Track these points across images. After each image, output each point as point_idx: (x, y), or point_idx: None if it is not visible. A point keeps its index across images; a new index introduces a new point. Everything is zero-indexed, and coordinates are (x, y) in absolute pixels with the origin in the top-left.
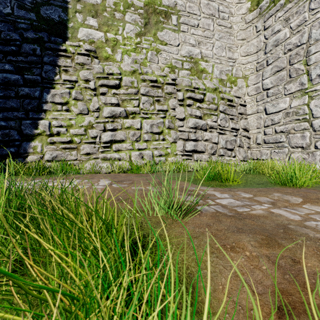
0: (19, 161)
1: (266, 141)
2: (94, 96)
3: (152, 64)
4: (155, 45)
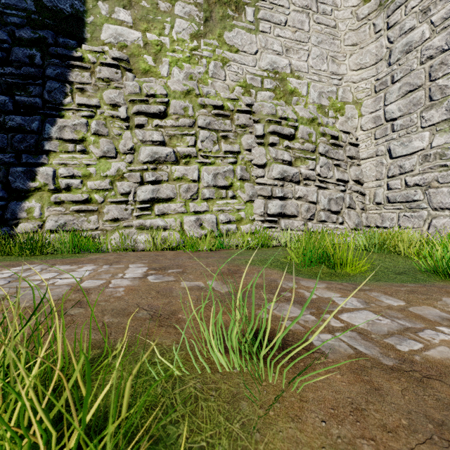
0: (3, 232)
1: (391, 199)
2: (126, 129)
3: (216, 81)
4: (220, 52)
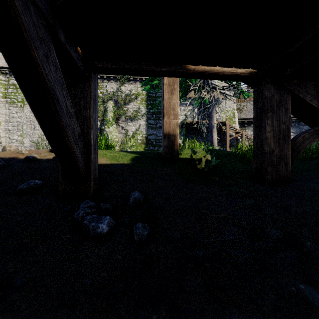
0: None
1: None
2: None
3: None
4: None
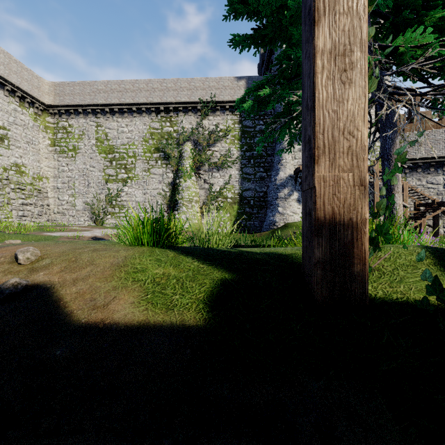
0: None
1: (59, 212)
2: None
3: None
4: None
